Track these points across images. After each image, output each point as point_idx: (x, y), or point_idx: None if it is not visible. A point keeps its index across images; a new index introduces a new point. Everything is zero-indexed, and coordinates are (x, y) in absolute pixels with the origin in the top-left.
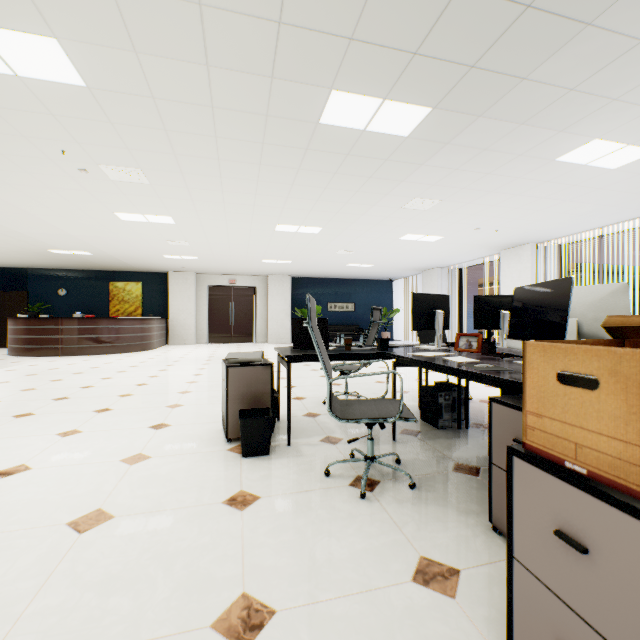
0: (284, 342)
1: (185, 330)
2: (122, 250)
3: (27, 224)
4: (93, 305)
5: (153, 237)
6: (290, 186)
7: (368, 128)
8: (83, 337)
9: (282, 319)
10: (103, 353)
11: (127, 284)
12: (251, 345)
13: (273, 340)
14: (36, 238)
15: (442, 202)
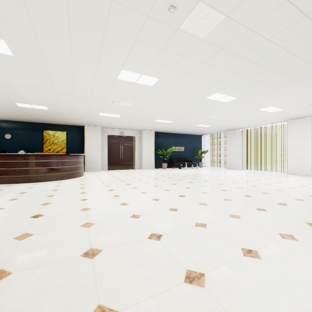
0: (151, 168)
1: (95, 162)
2: (76, 107)
3: (27, 75)
4: (31, 146)
5: (116, 97)
6: (291, 58)
7: None
8: (44, 168)
9: (150, 155)
10: (58, 179)
11: (56, 132)
12: (137, 171)
13: (145, 167)
14: (18, 91)
15: None
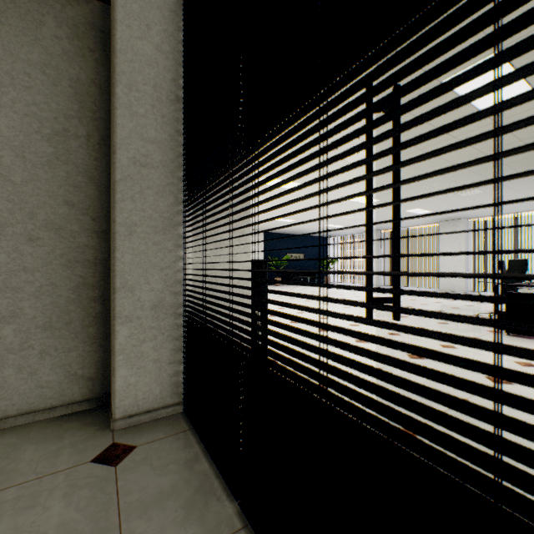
0: None
1: None
2: None
3: None
4: None
5: None
6: None
7: None
8: None
9: None
10: None
11: None
12: None
13: None
14: None
15: (481, 193)
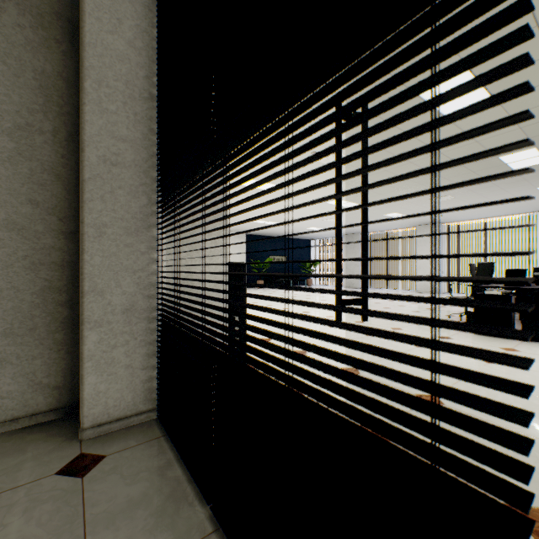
0: None
1: None
2: None
3: None
4: None
5: None
6: (406, 181)
7: (509, 163)
8: None
9: None
10: None
11: None
12: None
13: None
14: None
15: (453, 199)
